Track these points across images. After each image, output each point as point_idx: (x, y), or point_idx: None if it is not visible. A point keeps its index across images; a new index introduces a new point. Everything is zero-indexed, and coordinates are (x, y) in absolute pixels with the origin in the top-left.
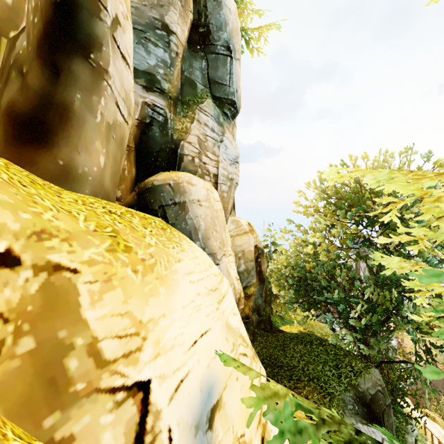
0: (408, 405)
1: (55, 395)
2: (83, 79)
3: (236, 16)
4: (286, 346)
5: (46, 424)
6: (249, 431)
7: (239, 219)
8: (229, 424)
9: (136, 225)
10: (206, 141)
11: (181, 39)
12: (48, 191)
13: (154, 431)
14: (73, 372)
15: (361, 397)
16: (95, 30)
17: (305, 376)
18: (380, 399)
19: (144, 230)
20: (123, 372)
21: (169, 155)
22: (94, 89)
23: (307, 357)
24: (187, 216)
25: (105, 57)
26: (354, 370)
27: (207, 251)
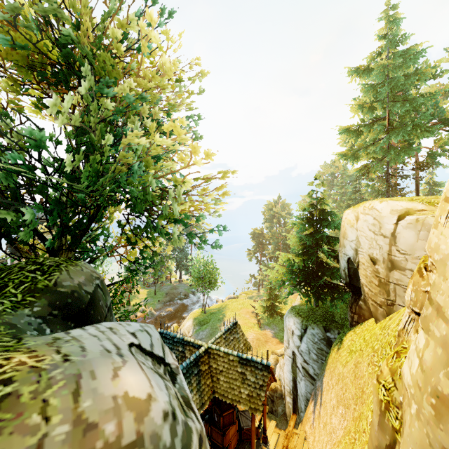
0: None
1: None
2: None
3: None
4: None
5: None
6: None
7: None
8: None
9: None
10: None
11: None
12: None
13: None
14: None
15: (62, 305)
16: None
17: None
18: (100, 299)
19: None
20: None
21: None
22: None
23: None
24: None
25: None
26: (42, 267)
27: None
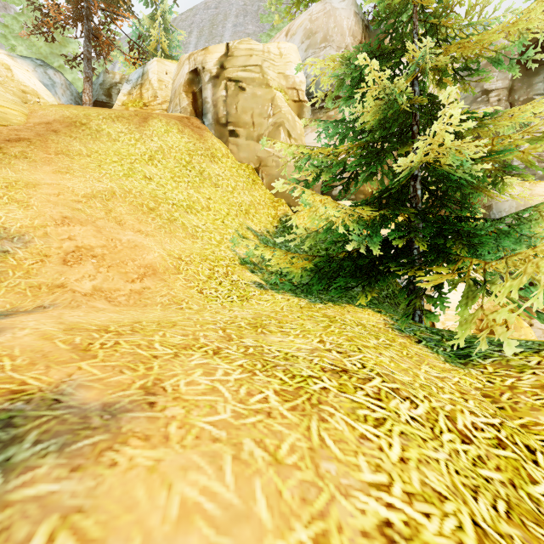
0: None
1: None
2: None
3: None
4: None
5: None
6: None
7: None
8: None
9: None
10: None
11: (503, 85)
12: None
13: None
14: None
15: None
16: None
17: None
18: None
19: None
20: None
21: None
22: None
23: None
24: (492, 214)
25: None
26: None
27: None
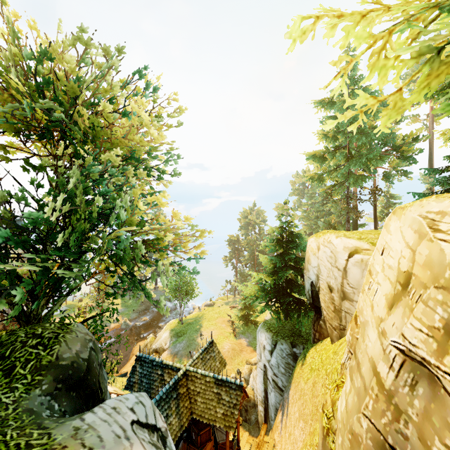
0: None
1: None
2: None
3: None
4: None
5: None
6: None
7: None
8: None
9: None
10: None
11: None
12: None
13: None
14: None
15: (65, 377)
16: None
17: None
18: (94, 360)
19: None
20: None
21: None
22: None
23: None
24: None
25: None
26: (43, 341)
27: None
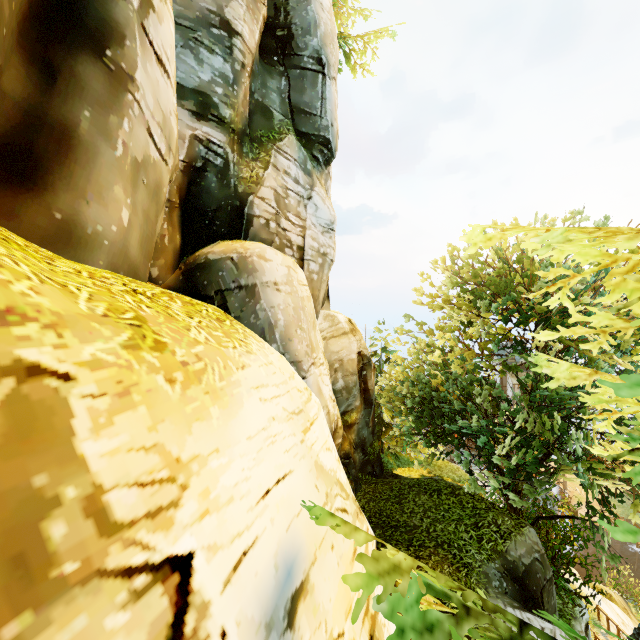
0: (576, 579)
1: (24, 583)
2: (94, 88)
3: (331, 15)
4: (404, 497)
5: (5, 635)
6: (351, 627)
7: (336, 314)
8: (321, 618)
9: (176, 312)
10: (287, 198)
11: (249, 43)
12: (32, 254)
13: (197, 636)
14: (57, 545)
15: (510, 568)
16: (113, 14)
17: (431, 540)
18: (538, 572)
19: (189, 320)
20: (147, 541)
21: (232, 215)
22: (112, 105)
23: (434, 513)
24: (258, 306)
25: (129, 57)
26: (500, 531)
27: (287, 358)
